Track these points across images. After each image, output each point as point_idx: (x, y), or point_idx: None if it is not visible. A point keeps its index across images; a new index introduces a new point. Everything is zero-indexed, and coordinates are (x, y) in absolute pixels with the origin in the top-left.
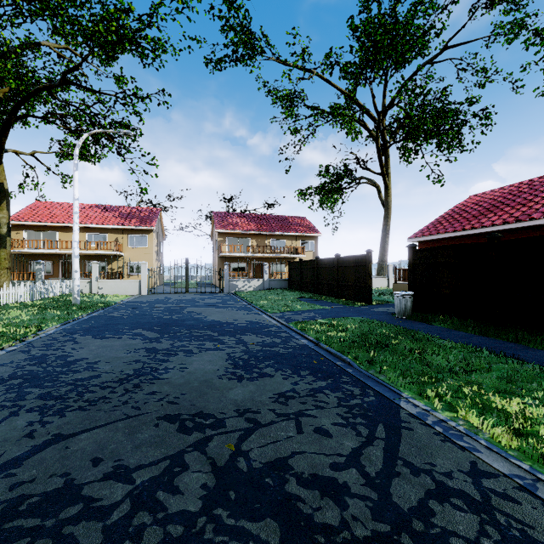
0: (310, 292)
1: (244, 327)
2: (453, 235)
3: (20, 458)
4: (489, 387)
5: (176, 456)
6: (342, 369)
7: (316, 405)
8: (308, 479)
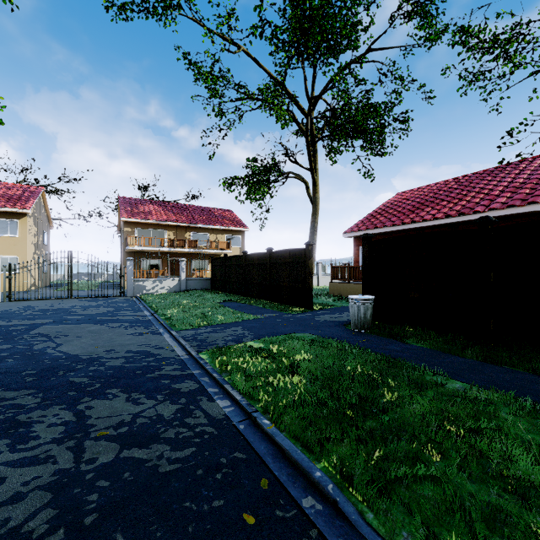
0: (237, 294)
1: (115, 370)
2: (392, 229)
3: None
4: None
5: None
6: None
7: None
8: None
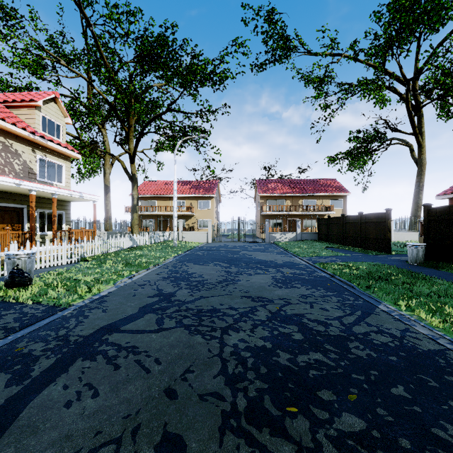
0: (337, 243)
1: (281, 264)
2: None
3: (193, 300)
4: (452, 305)
5: (253, 307)
6: (347, 289)
7: (323, 301)
8: (313, 320)
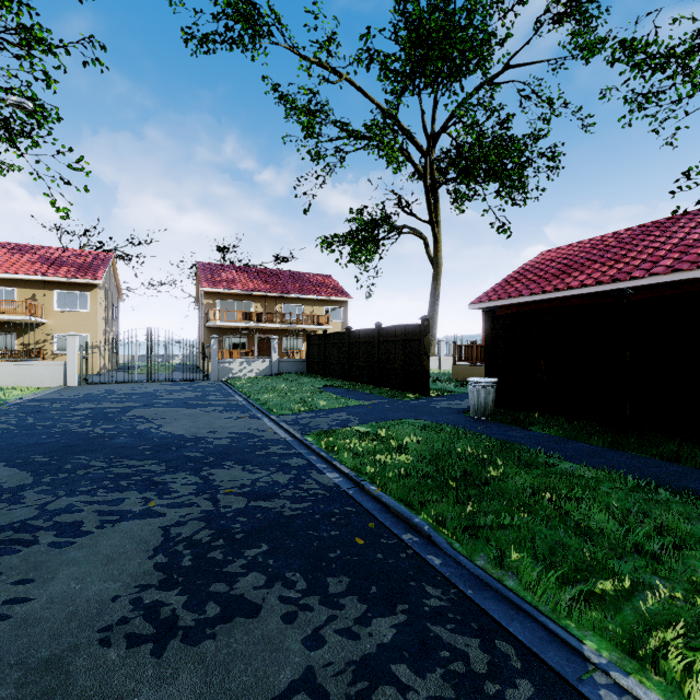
0: (339, 378)
1: (224, 448)
2: (530, 299)
3: None
4: None
5: None
6: (420, 557)
7: None
8: None
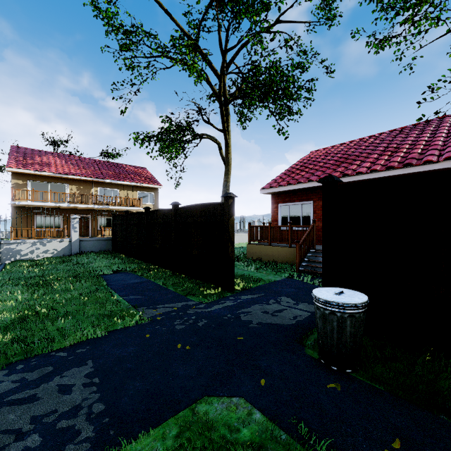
0: (138, 259)
1: None
2: (318, 184)
3: None
4: None
5: None
6: None
7: None
8: None
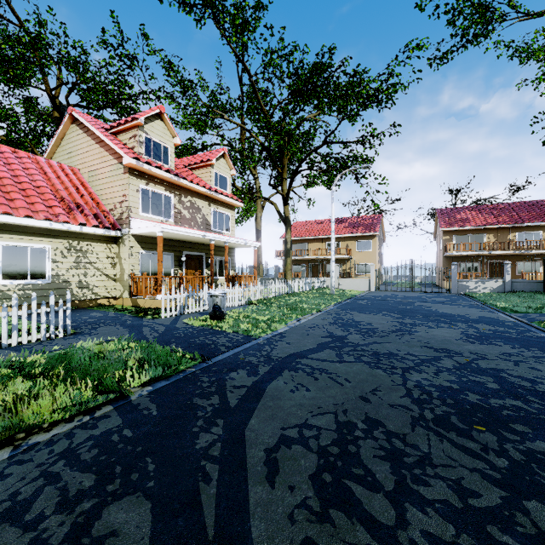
0: None
1: (476, 319)
2: None
3: (367, 344)
4: None
5: (436, 356)
6: None
7: (536, 361)
8: (515, 376)
